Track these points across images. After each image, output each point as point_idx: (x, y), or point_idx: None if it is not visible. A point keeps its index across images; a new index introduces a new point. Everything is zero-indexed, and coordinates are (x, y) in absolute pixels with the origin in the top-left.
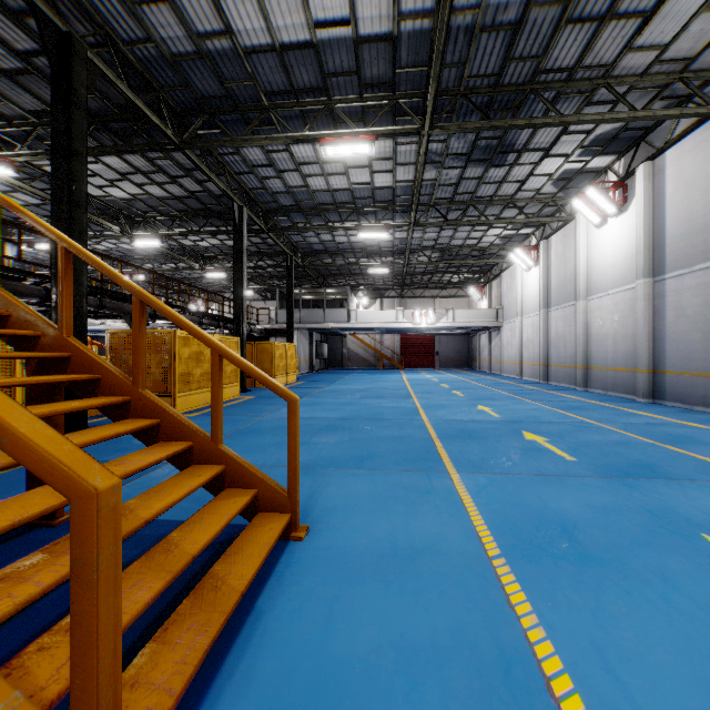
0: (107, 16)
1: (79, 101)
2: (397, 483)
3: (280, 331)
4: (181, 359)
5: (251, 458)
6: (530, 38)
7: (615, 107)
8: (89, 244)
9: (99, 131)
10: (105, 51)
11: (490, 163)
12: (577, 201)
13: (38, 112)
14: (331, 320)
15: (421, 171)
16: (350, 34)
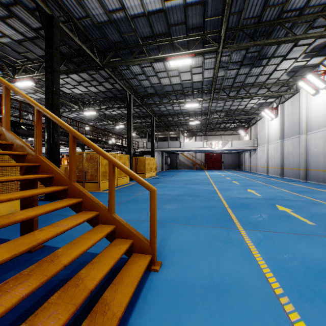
0: (69, 7)
1: (56, 46)
2: (210, 234)
3: (148, 152)
4: (102, 165)
5: (132, 216)
6: None
7: None
8: (66, 115)
9: (68, 63)
10: (69, 24)
11: (253, 65)
12: (301, 82)
13: (43, 56)
14: (171, 146)
15: (217, 71)
16: (181, 3)
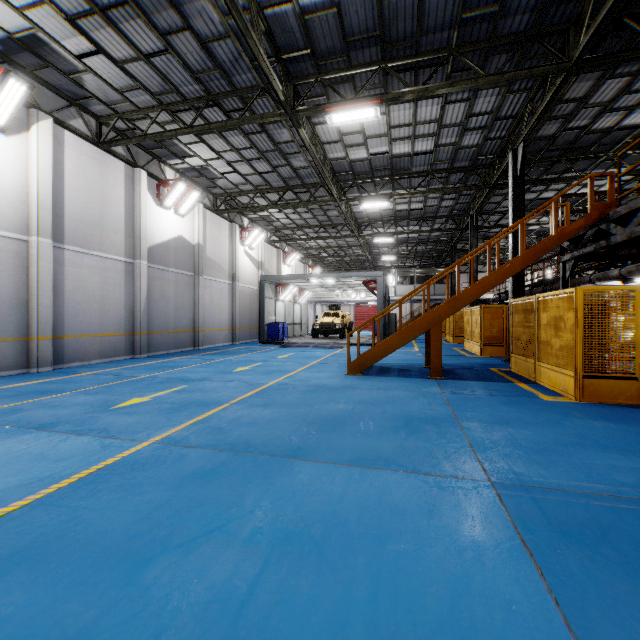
0: None
1: None
2: (305, 381)
3: None
4: None
5: (391, 393)
6: None
7: None
8: None
9: None
10: None
11: None
12: None
13: None
14: None
15: None
16: None
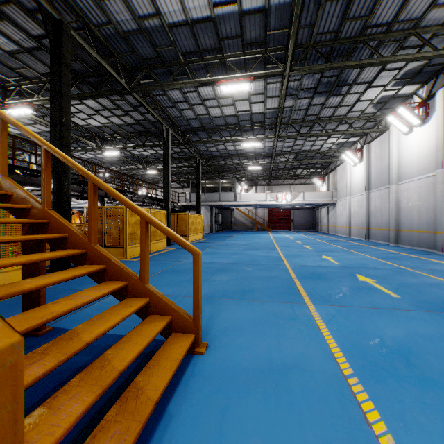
0: (83, 9)
1: (66, 62)
2: (270, 311)
3: (192, 207)
4: (129, 224)
5: (171, 290)
6: (361, 3)
7: (420, 49)
8: (78, 155)
9: (81, 84)
10: (84, 32)
11: (330, 94)
12: (391, 117)
13: (46, 74)
14: (224, 199)
15: (283, 100)
16: (236, 10)
